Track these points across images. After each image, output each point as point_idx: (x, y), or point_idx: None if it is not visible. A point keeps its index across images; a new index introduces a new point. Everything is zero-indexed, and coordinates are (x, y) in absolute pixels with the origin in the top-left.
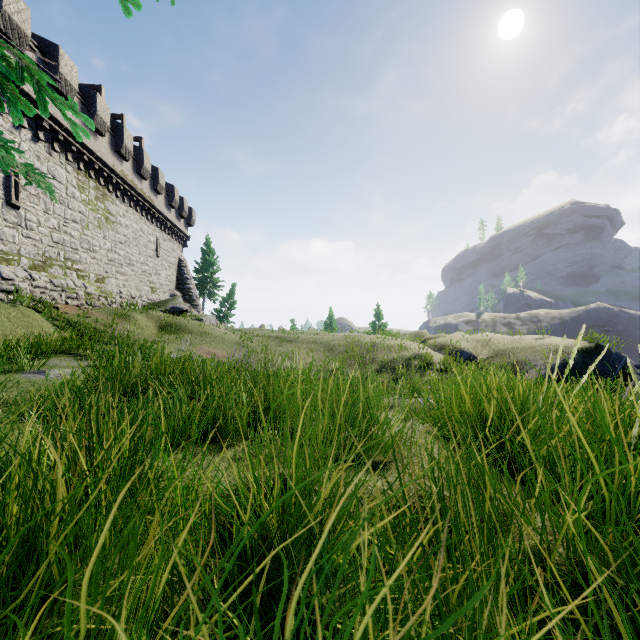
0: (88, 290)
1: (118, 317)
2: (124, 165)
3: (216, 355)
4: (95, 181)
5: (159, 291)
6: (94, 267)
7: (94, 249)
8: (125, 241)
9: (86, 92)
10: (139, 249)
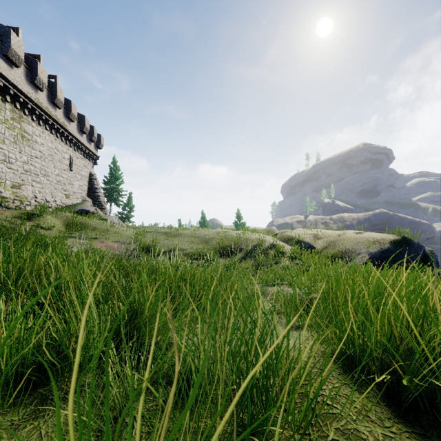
0: (3, 194)
1: (29, 217)
2: (39, 94)
3: (113, 248)
4: (11, 104)
5: (72, 197)
6: (10, 175)
7: (10, 161)
8: (41, 156)
9: (1, 28)
10: (54, 163)
